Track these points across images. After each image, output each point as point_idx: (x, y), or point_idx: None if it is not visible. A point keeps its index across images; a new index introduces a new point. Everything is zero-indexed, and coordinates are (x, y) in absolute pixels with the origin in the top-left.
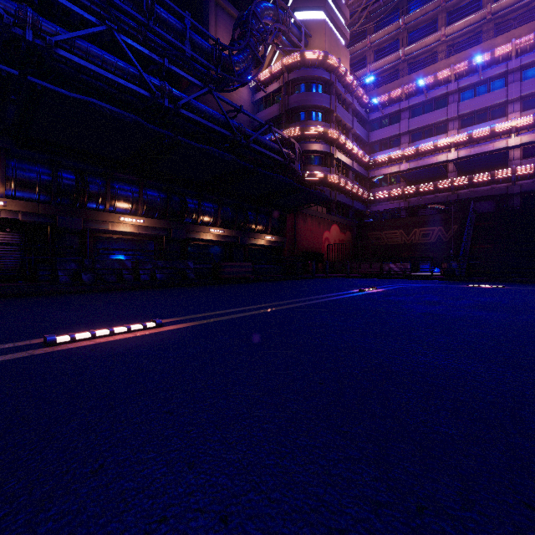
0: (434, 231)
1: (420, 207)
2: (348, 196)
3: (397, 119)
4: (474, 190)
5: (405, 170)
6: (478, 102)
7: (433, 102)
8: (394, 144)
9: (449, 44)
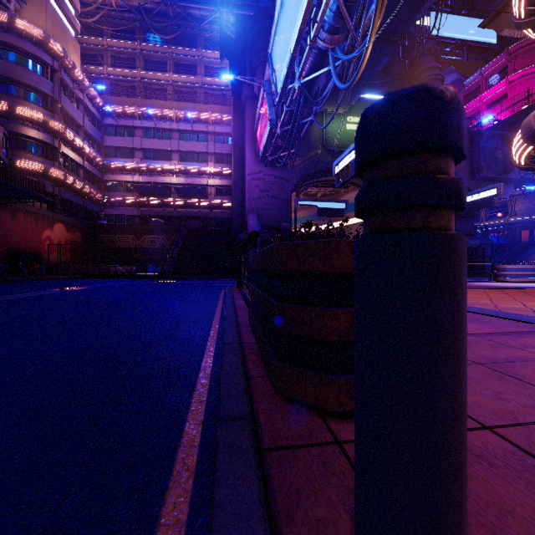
0: (159, 238)
1: (151, 217)
2: (78, 194)
3: (132, 133)
4: (189, 210)
5: (138, 181)
6: (191, 146)
7: (161, 132)
8: (129, 155)
9: (176, 89)
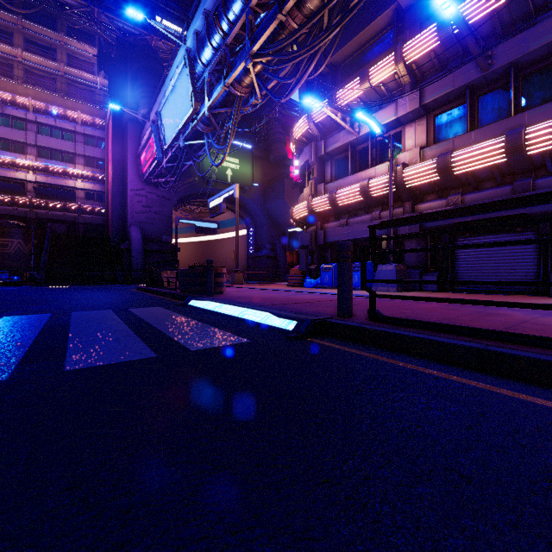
0: (14, 242)
1: None
2: None
3: None
4: (51, 212)
5: None
6: (54, 143)
7: (11, 119)
8: None
9: (27, 68)
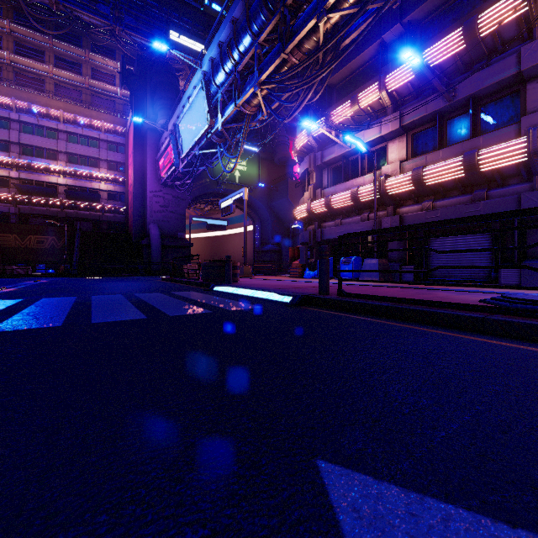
0: (48, 239)
1: (33, 216)
2: None
3: (6, 124)
4: (78, 212)
5: (15, 177)
6: (81, 149)
7: (45, 130)
8: (2, 147)
9: (56, 83)
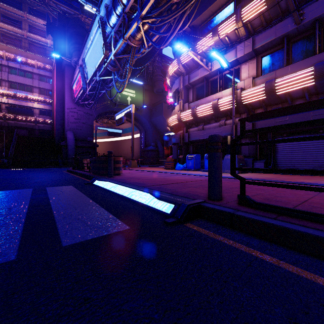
0: None
1: None
2: None
3: None
4: (17, 122)
5: None
6: (20, 79)
7: None
8: None
9: (3, 33)
